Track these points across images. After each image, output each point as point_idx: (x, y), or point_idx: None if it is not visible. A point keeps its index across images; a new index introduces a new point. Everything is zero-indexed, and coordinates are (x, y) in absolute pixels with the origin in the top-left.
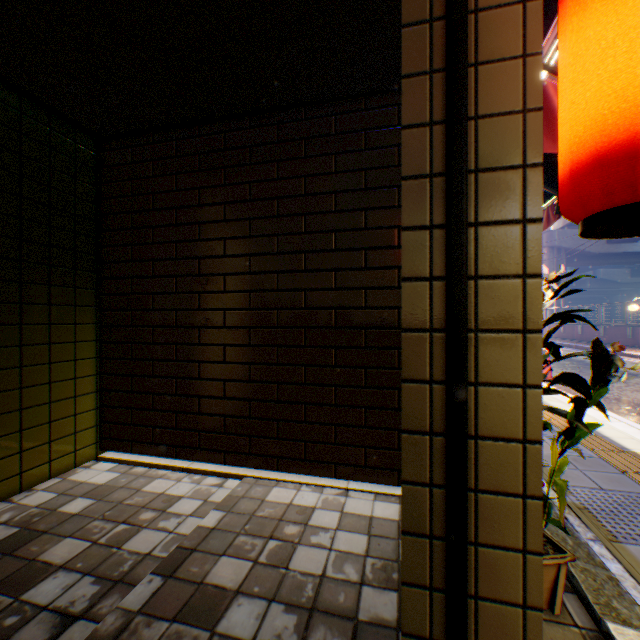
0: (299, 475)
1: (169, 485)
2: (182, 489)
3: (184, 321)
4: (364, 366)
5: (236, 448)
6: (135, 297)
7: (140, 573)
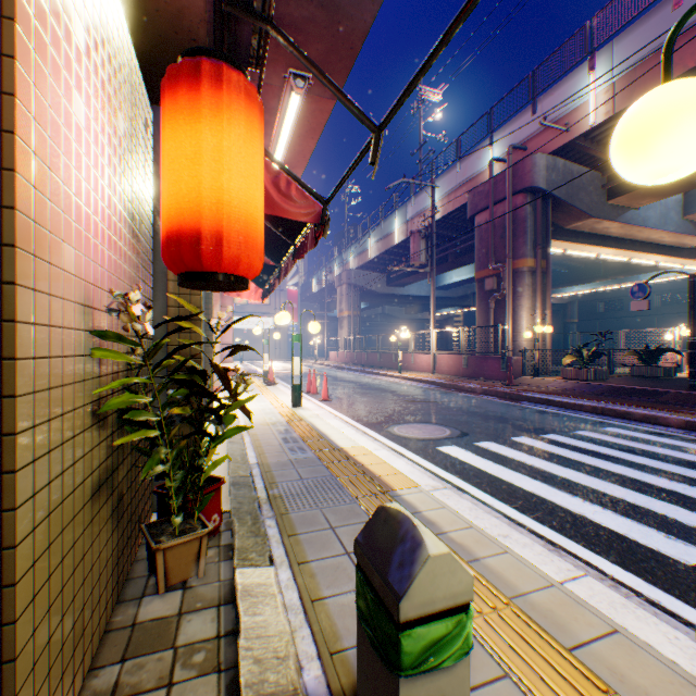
0: None
1: None
2: None
3: None
4: None
5: None
6: None
7: None
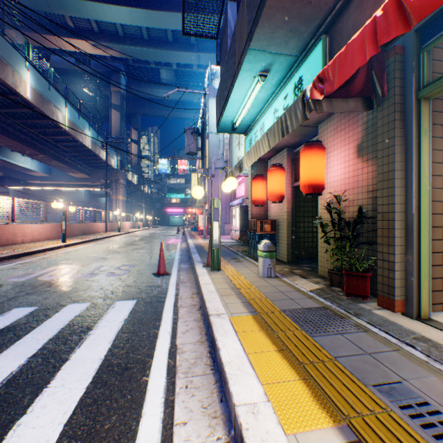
0: None
1: None
2: None
3: None
4: None
5: None
6: None
7: None
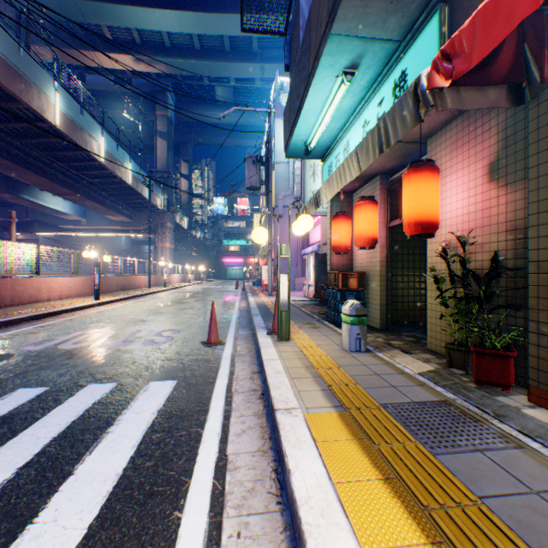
0: None
1: None
2: None
3: None
4: None
5: None
6: None
7: None
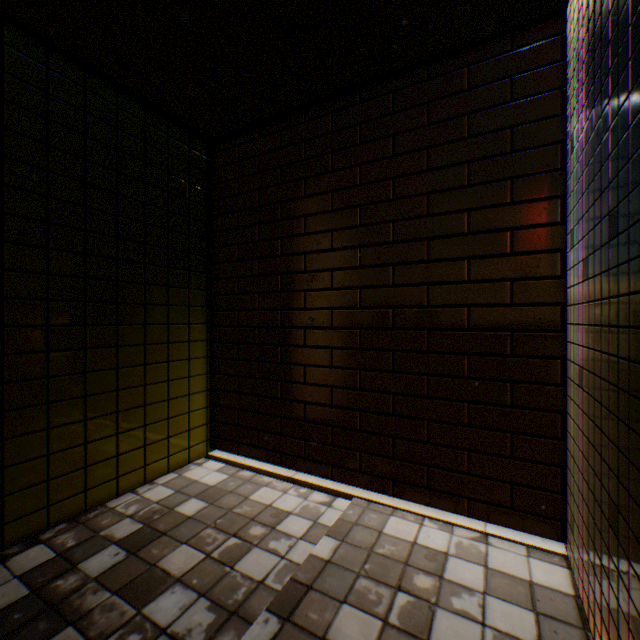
0: (418, 504)
1: (275, 496)
2: (289, 503)
3: (288, 321)
4: (509, 379)
5: (344, 463)
6: (241, 297)
7: (254, 607)
